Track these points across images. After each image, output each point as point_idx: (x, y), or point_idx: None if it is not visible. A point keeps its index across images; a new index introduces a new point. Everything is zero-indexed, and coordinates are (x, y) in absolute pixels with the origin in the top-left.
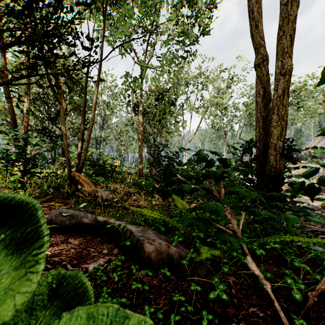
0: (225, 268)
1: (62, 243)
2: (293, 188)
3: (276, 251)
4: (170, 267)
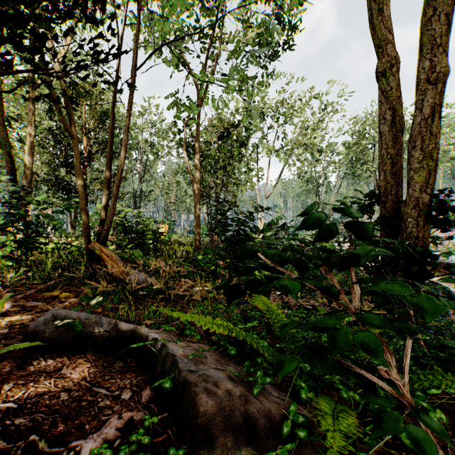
0: None
1: (47, 378)
2: (451, 272)
3: None
4: (251, 447)
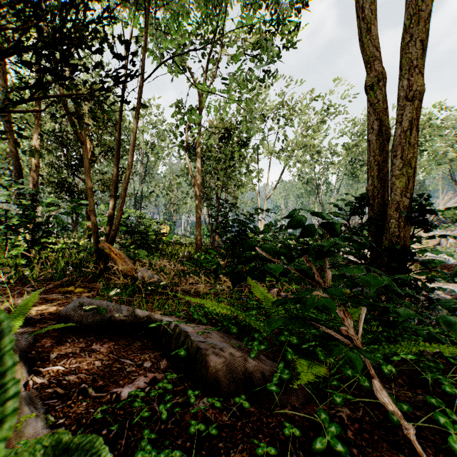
0: (337, 397)
1: (82, 351)
2: (426, 267)
3: (405, 362)
4: (249, 393)
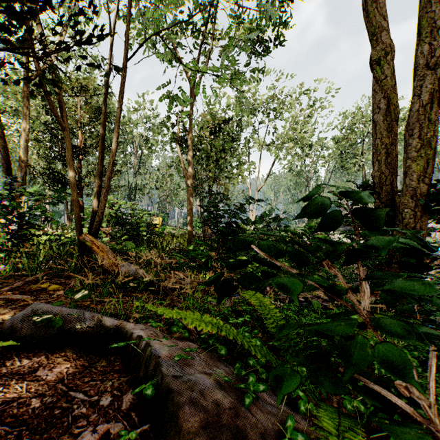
0: None
1: (19, 382)
2: None
3: None
4: None
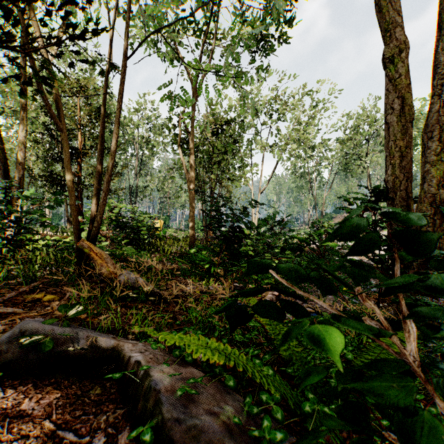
0: None
1: (1, 419)
2: None
3: None
4: None
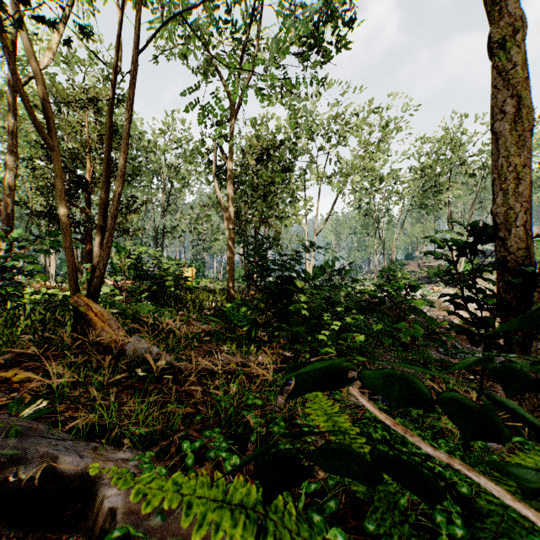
0: None
1: None
2: None
3: None
4: None
